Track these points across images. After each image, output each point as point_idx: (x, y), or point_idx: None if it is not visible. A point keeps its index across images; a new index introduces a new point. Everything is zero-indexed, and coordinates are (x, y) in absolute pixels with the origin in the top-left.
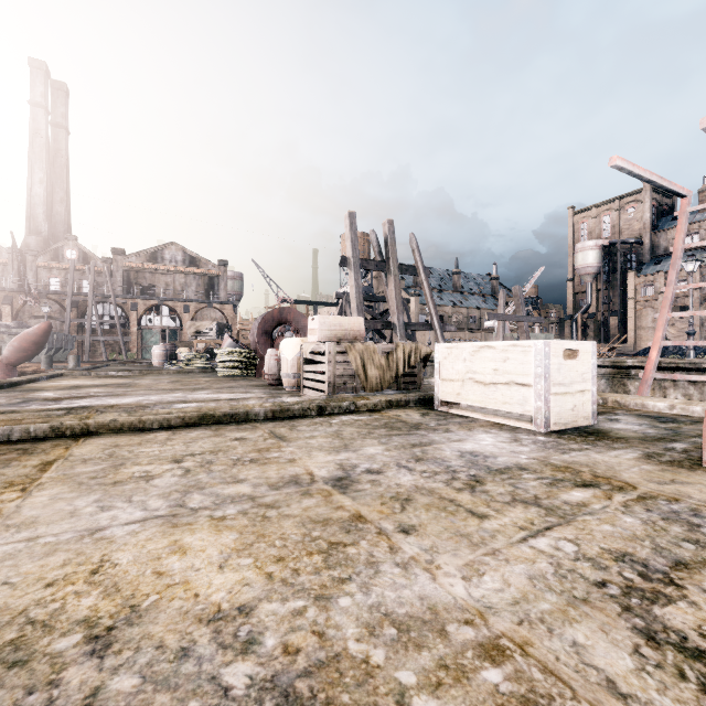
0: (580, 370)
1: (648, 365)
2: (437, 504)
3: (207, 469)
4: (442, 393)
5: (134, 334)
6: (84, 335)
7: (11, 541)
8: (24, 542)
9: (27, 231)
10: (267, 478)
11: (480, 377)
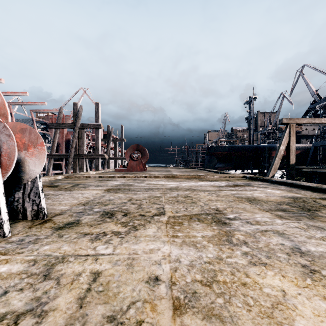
0: None
1: None
2: (100, 297)
3: None
4: None
5: None
6: None
7: None
8: None
9: None
10: None
11: None
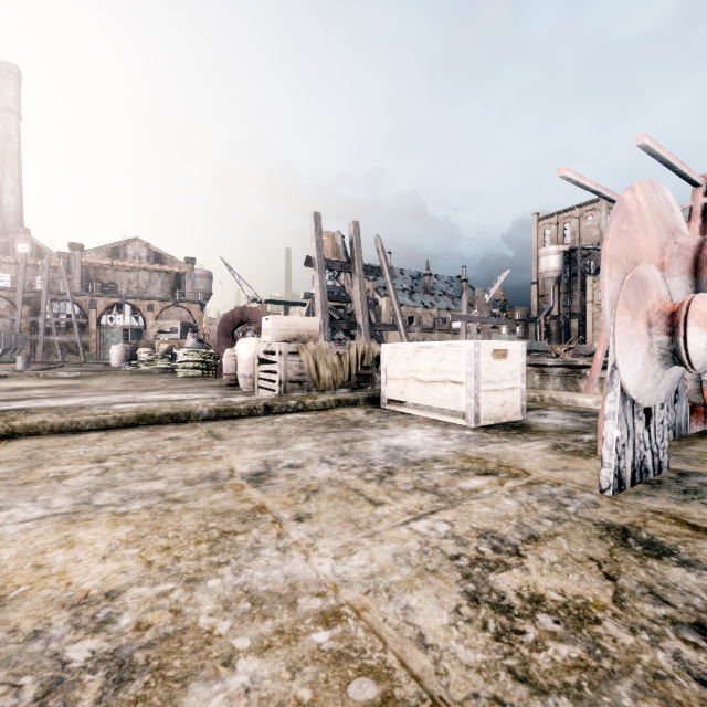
0: (510, 368)
1: (594, 365)
2: (341, 494)
3: (128, 468)
4: (388, 391)
5: (93, 334)
6: (37, 335)
7: None
8: None
9: None
10: (186, 475)
11: (420, 376)
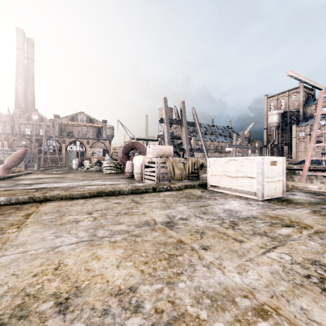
0: (278, 170)
1: (304, 168)
2: (217, 235)
3: (104, 217)
4: (211, 181)
5: (64, 154)
6: (41, 155)
7: (14, 253)
8: (21, 253)
9: (15, 107)
10: (133, 222)
11: (229, 174)
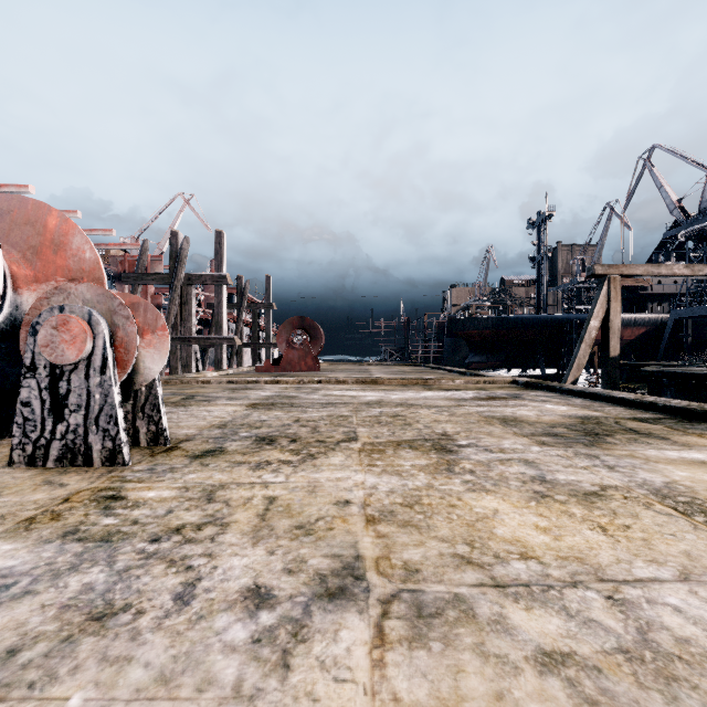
0: None
1: None
2: (283, 514)
3: None
4: None
5: None
6: None
7: None
8: None
9: None
10: (484, 651)
11: None
